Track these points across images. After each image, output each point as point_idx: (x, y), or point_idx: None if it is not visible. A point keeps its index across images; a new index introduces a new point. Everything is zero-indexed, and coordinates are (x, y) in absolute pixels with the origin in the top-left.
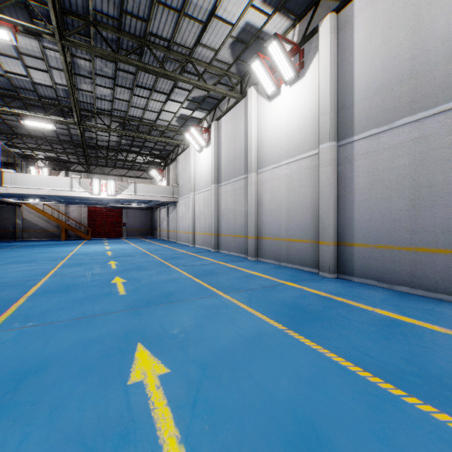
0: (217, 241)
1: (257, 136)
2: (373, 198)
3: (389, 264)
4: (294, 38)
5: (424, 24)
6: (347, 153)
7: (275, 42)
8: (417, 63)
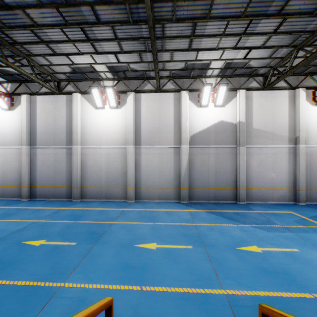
0: None
1: None
2: (43, 170)
3: (48, 192)
4: (9, 88)
5: (57, 120)
6: (34, 151)
7: None
8: (55, 130)
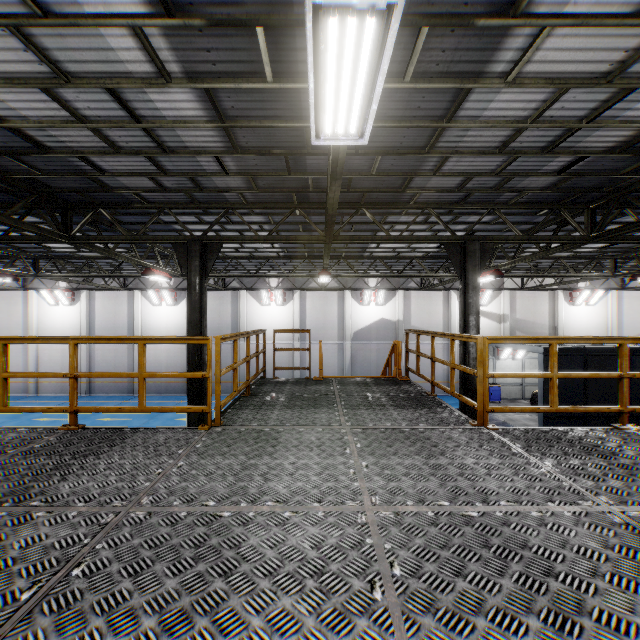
0: (89, 387)
1: (142, 321)
2: None
3: (213, 387)
4: (171, 283)
5: (222, 316)
6: None
7: (167, 291)
8: (220, 326)
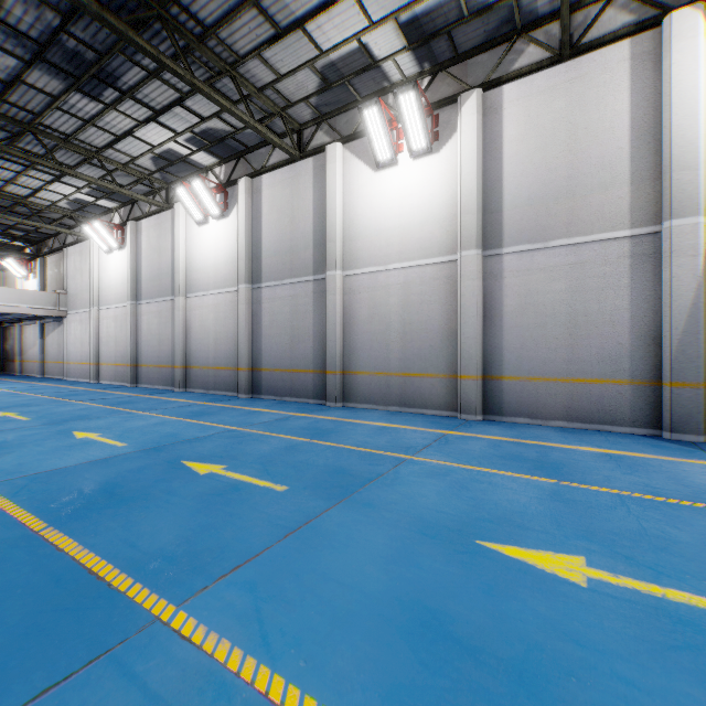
0: (135, 373)
1: (186, 257)
2: (273, 334)
3: (281, 382)
4: (221, 176)
5: (296, 220)
6: (258, 296)
7: (199, 181)
8: (293, 244)
